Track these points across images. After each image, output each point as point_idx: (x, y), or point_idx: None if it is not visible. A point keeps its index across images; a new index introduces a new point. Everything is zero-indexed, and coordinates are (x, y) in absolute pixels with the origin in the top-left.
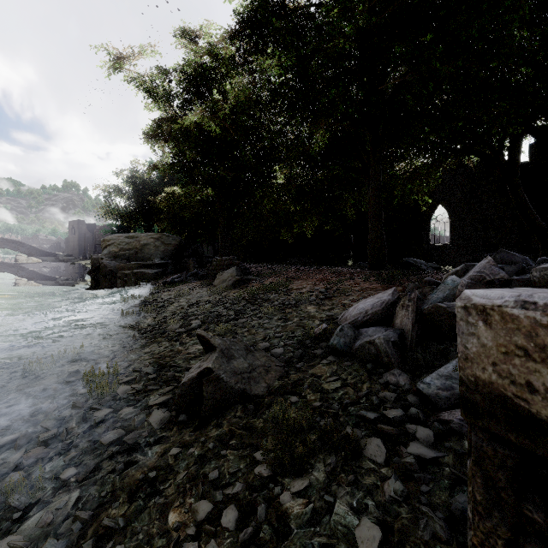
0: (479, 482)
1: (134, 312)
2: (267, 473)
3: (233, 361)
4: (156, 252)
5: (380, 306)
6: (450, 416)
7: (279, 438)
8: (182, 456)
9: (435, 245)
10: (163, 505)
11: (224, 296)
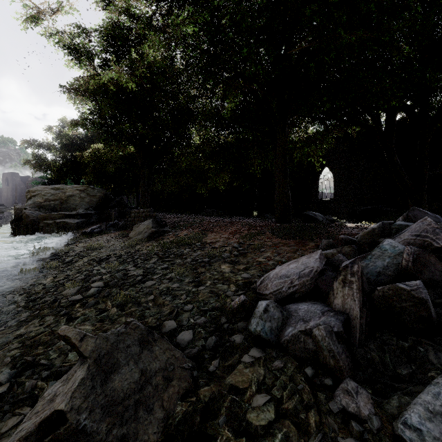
0: None
1: (38, 268)
2: None
3: (114, 377)
4: (81, 202)
5: (308, 274)
6: None
7: None
8: None
9: (322, 199)
10: None
11: (137, 250)
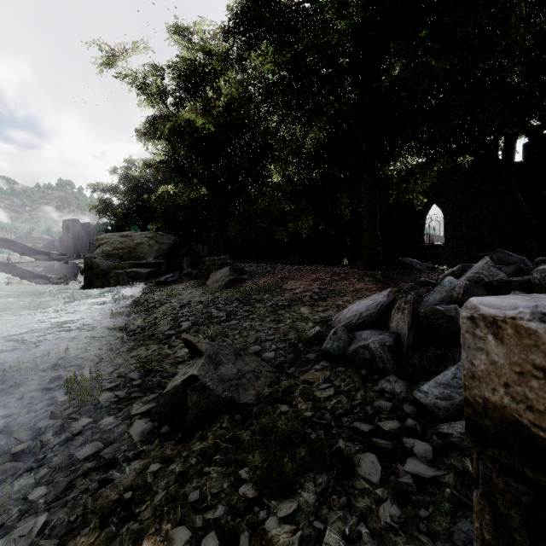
0: (488, 519)
1: (125, 312)
2: (252, 494)
3: (221, 367)
4: (150, 251)
5: (375, 308)
6: (450, 429)
7: (266, 455)
8: (162, 474)
9: (429, 244)
10: (138, 532)
11: (217, 297)
